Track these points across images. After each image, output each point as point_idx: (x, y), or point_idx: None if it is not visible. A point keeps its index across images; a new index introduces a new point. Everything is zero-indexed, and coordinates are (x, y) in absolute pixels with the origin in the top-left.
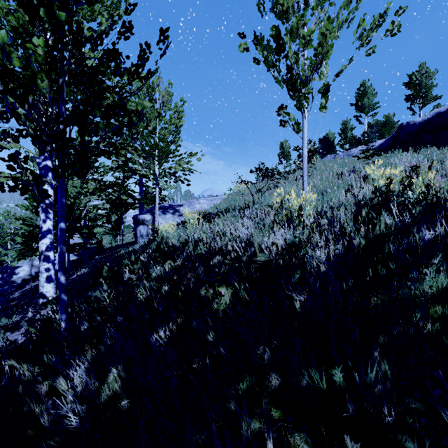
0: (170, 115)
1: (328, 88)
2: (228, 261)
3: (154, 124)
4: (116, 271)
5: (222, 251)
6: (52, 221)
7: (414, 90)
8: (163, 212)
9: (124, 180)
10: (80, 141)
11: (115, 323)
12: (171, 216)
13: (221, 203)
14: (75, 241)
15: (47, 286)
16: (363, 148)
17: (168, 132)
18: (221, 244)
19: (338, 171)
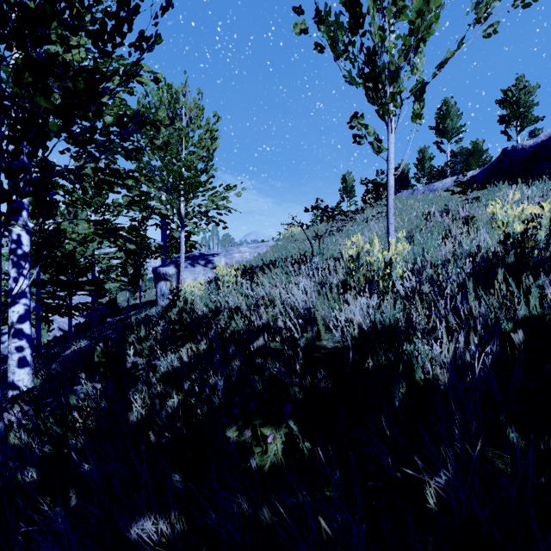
0: (199, 135)
1: (424, 88)
2: (277, 344)
3: (164, 137)
4: (114, 354)
5: (268, 328)
6: (28, 280)
7: (511, 110)
8: (191, 264)
9: (142, 222)
10: (11, 153)
11: (81, 472)
12: (202, 269)
13: (268, 251)
14: (84, 298)
15: (19, 372)
16: (450, 181)
17: (197, 158)
18: (267, 317)
19: (424, 210)
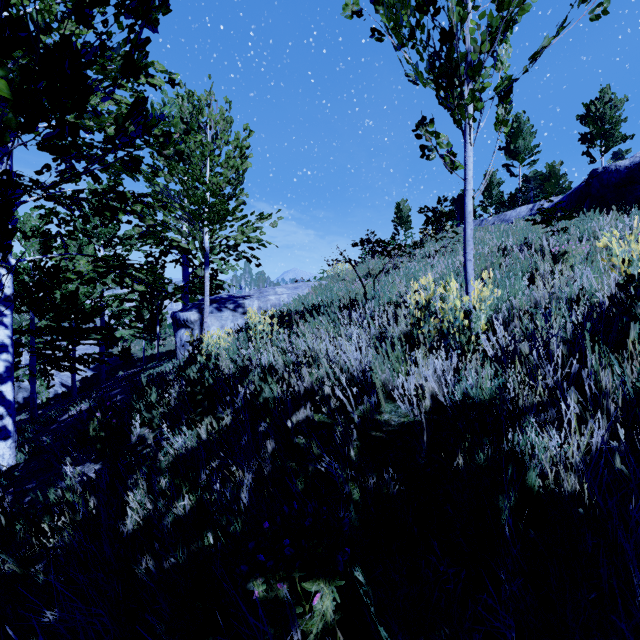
0: (227, 153)
1: (511, 86)
2: (324, 417)
3: (175, 147)
4: (115, 426)
5: (311, 394)
6: (10, 330)
7: (594, 126)
8: (218, 308)
9: (159, 258)
10: None
11: (42, 621)
12: (231, 314)
13: (310, 293)
14: (93, 347)
15: None
16: (525, 209)
17: (224, 180)
18: (310, 381)
19: (500, 243)
